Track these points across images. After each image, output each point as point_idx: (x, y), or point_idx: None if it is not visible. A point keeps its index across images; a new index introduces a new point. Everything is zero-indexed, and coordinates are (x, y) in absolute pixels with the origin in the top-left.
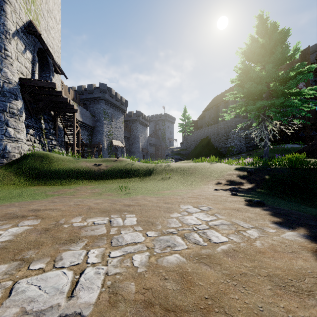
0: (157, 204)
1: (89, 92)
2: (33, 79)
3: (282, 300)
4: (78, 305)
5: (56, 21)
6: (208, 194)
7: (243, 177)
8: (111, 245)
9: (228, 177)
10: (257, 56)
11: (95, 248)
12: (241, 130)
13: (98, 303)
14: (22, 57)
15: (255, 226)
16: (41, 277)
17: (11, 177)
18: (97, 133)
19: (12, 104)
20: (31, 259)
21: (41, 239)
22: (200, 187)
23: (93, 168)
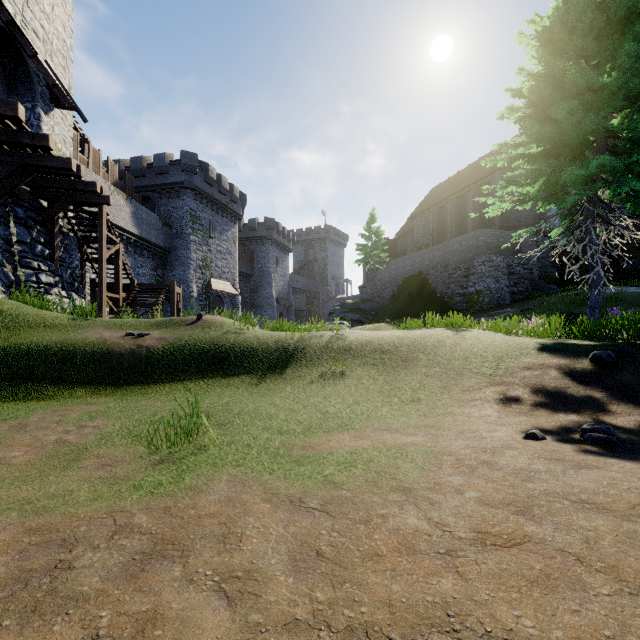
0: None
1: (159, 172)
2: None
3: None
4: None
5: None
6: (555, 489)
7: (586, 376)
8: None
9: (530, 376)
10: (582, 39)
11: None
12: (500, 256)
13: None
14: None
15: None
16: None
17: None
18: (176, 264)
19: None
20: None
21: None
22: (452, 415)
23: (118, 345)
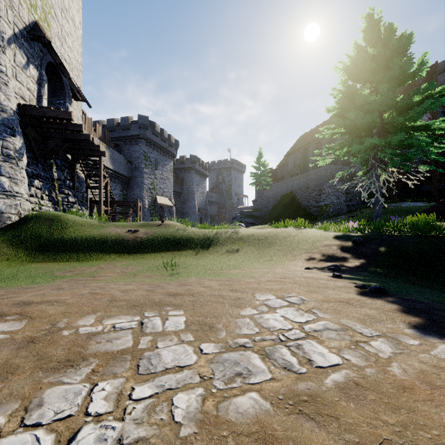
0: (219, 293)
1: (124, 129)
2: (39, 105)
3: None
4: None
5: (74, 25)
6: (297, 275)
7: (347, 249)
8: (136, 372)
9: (324, 249)
10: (366, 74)
11: (108, 380)
12: (340, 182)
13: None
14: (23, 74)
15: (382, 333)
16: None
17: (3, 250)
18: (135, 187)
19: (6, 142)
20: None
21: (16, 361)
22: (283, 264)
23: (126, 236)
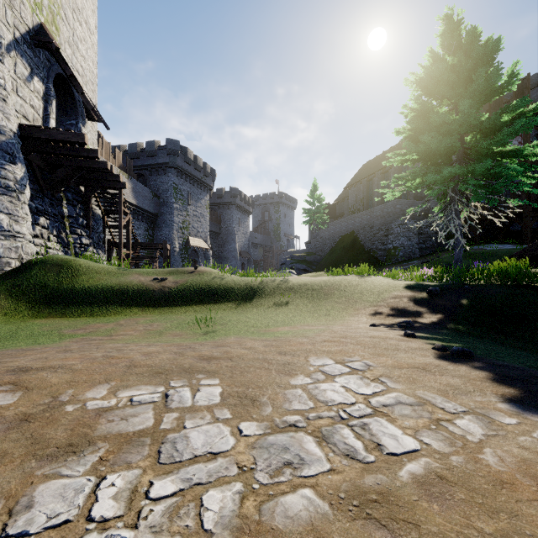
0: (264, 356)
1: (150, 155)
2: (45, 126)
3: None
4: None
5: (89, 29)
6: (361, 334)
7: (421, 301)
8: (157, 461)
9: (393, 302)
10: (443, 87)
11: (119, 472)
12: (412, 220)
13: None
14: (25, 89)
15: (469, 409)
16: None
17: (0, 302)
18: (163, 226)
19: (4, 171)
20: None
21: (3, 446)
22: (343, 320)
23: (151, 285)
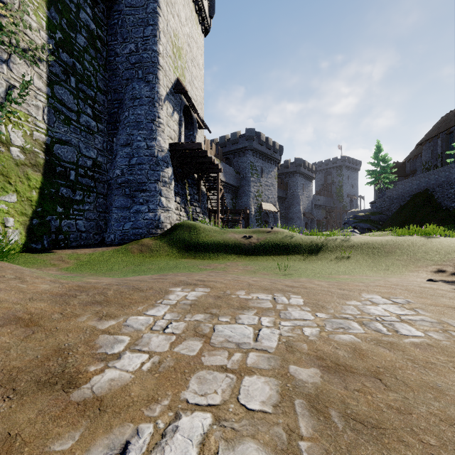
0: (328, 289)
1: (233, 143)
2: (181, 142)
3: None
4: (263, 346)
5: (199, 68)
6: (413, 285)
7: None
8: (279, 317)
9: None
10: None
11: (266, 317)
12: None
13: (278, 348)
14: (171, 121)
15: None
16: (230, 326)
17: (165, 248)
18: (243, 195)
19: (164, 173)
20: (217, 315)
21: (218, 303)
22: (401, 275)
23: (242, 240)
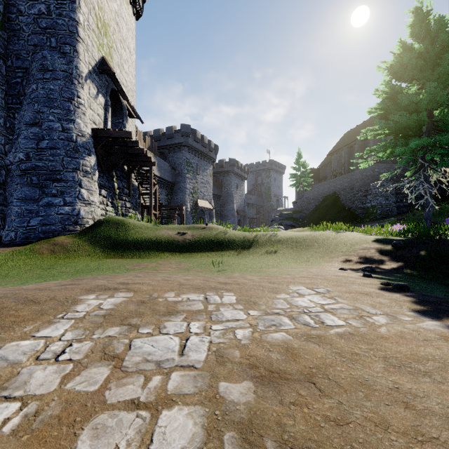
0: (259, 284)
1: (168, 138)
2: (107, 128)
3: (392, 375)
4: (189, 361)
5: (130, 52)
6: (329, 274)
7: (385, 252)
8: (211, 320)
9: (361, 252)
10: (412, 71)
11: (196, 321)
12: (389, 181)
13: (207, 361)
14: (94, 103)
15: (385, 313)
16: (152, 339)
17: (85, 247)
18: (178, 192)
19: (85, 161)
20: (138, 325)
21: (141, 310)
22: (319, 265)
23: (176, 237)
